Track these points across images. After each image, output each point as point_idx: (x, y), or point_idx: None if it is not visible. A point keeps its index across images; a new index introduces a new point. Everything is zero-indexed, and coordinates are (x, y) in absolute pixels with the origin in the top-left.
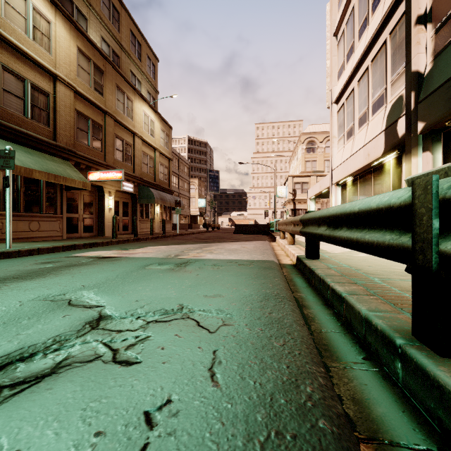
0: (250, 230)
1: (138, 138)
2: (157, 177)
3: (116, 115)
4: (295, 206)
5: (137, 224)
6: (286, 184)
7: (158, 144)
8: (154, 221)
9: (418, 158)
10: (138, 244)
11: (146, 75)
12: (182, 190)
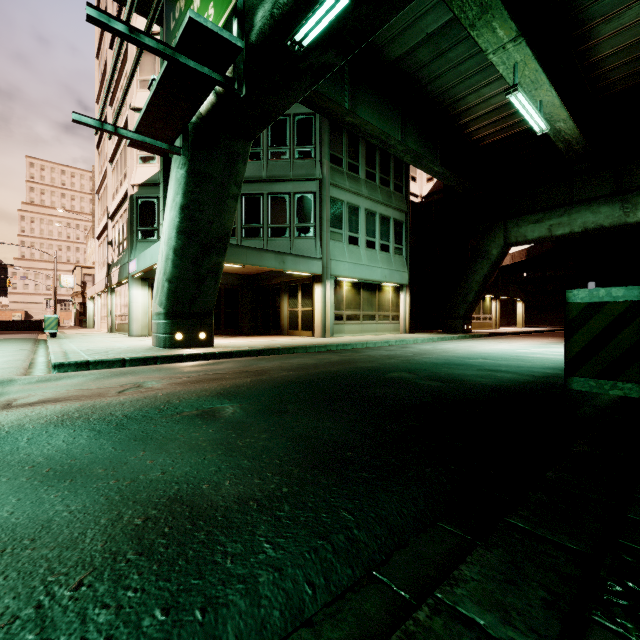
0: (18, 326)
1: None
2: None
3: None
4: (85, 299)
5: None
6: (74, 273)
7: None
8: None
9: (109, 296)
10: None
11: None
12: None
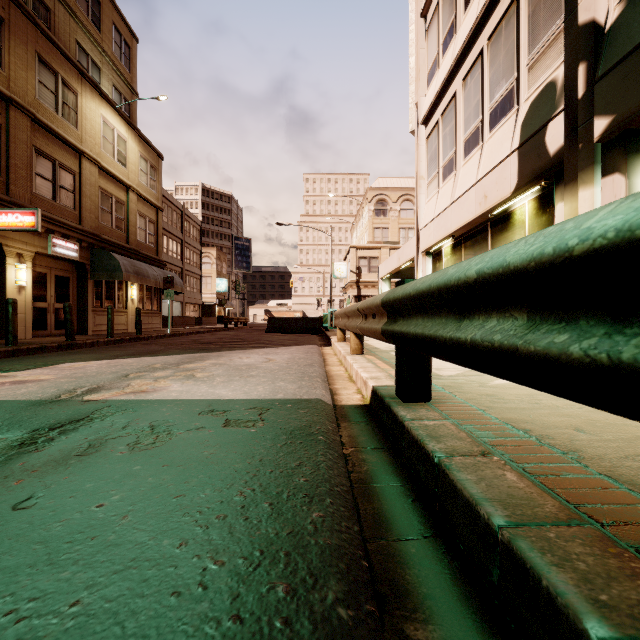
0: (292, 326)
1: (90, 163)
2: (132, 236)
3: (37, 112)
4: (360, 291)
5: (72, 316)
6: (347, 259)
7: (134, 179)
8: (126, 312)
9: (594, 189)
10: (50, 358)
11: (111, 57)
12: (189, 264)
